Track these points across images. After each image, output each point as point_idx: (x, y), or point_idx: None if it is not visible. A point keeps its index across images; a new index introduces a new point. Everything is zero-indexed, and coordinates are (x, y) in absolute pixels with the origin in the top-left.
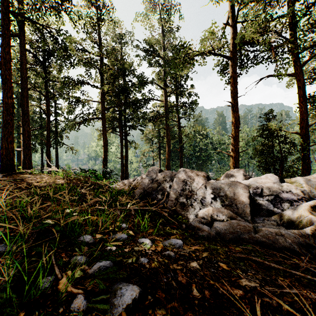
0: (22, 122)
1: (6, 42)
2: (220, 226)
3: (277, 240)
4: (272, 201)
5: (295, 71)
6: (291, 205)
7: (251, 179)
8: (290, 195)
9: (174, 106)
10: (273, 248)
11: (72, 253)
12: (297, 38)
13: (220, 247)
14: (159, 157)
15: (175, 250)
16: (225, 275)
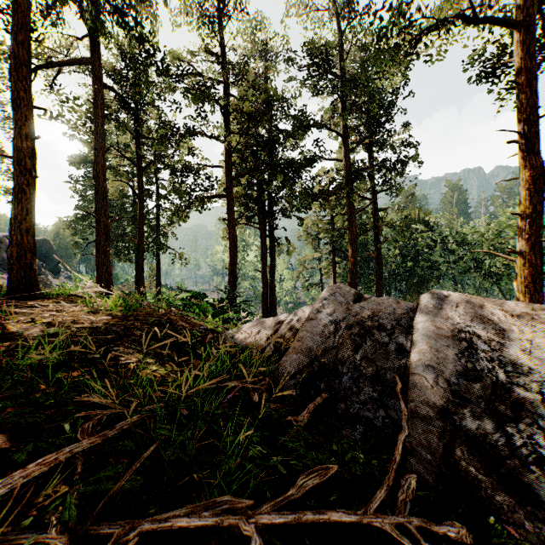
0: (97, 208)
1: (19, 21)
2: None
3: None
4: None
5: None
6: None
7: None
8: None
9: (365, 168)
10: None
11: None
12: None
13: None
14: (334, 269)
15: None
16: None
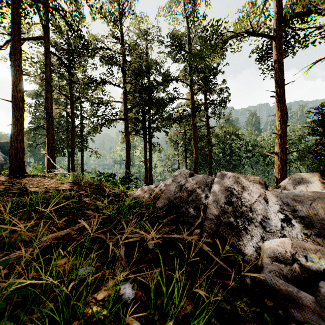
0: (47, 124)
1: (15, 29)
2: None
3: None
4: None
5: None
6: None
7: None
8: None
9: (202, 104)
10: None
11: None
12: None
13: None
14: (185, 160)
15: None
16: None
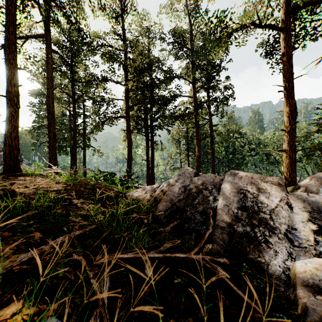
0: (48, 123)
1: (10, 20)
2: None
3: None
4: None
5: None
6: None
7: None
8: None
9: (205, 101)
10: None
11: None
12: None
13: None
14: (188, 159)
15: None
16: None
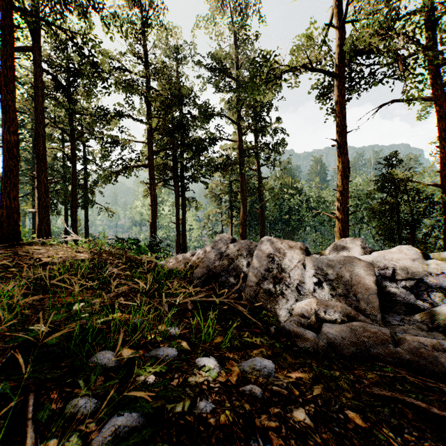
0: (37, 171)
1: (8, 52)
2: (335, 333)
3: (436, 359)
4: (413, 289)
5: (432, 93)
6: (444, 295)
7: (374, 253)
8: (442, 279)
9: (252, 148)
10: (431, 374)
11: (72, 389)
12: (440, 41)
13: (340, 371)
14: (231, 221)
15: (262, 380)
16: (364, 442)
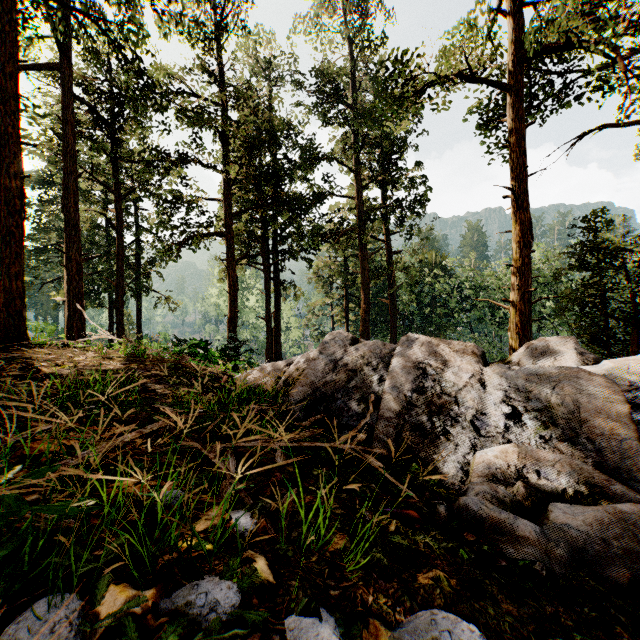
0: (67, 243)
1: (7, 52)
2: (583, 527)
3: None
4: None
5: None
6: None
7: (604, 363)
8: None
9: (378, 208)
10: None
11: None
12: None
13: None
14: (346, 316)
15: None
16: None
